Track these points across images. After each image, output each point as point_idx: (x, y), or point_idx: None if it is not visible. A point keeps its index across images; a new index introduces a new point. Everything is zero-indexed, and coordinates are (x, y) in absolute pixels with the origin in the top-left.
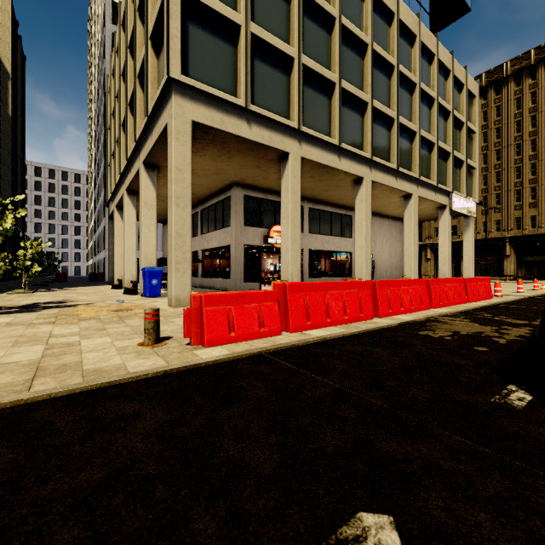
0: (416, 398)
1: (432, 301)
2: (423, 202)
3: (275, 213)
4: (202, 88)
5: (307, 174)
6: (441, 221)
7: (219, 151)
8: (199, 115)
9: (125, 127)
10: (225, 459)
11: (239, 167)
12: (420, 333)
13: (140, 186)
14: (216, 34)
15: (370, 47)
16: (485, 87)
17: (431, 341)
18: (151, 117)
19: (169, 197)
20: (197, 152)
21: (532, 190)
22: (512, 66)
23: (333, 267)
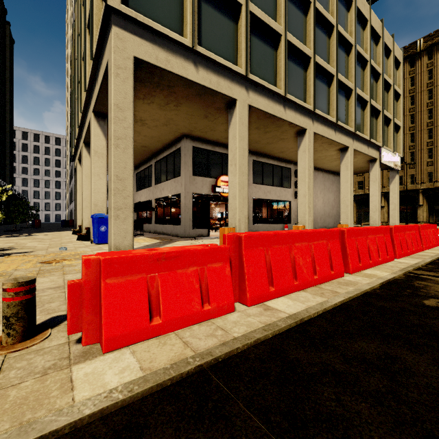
0: None
1: (395, 250)
2: (357, 155)
3: (222, 164)
4: (144, 22)
5: (253, 125)
6: (372, 173)
7: (166, 97)
8: (142, 51)
9: (80, 81)
10: None
11: (187, 117)
12: (427, 303)
13: (91, 135)
14: None
15: (312, 4)
16: None
17: None
18: (96, 60)
19: (109, 139)
20: (144, 98)
21: None
22: (425, 43)
23: (272, 215)
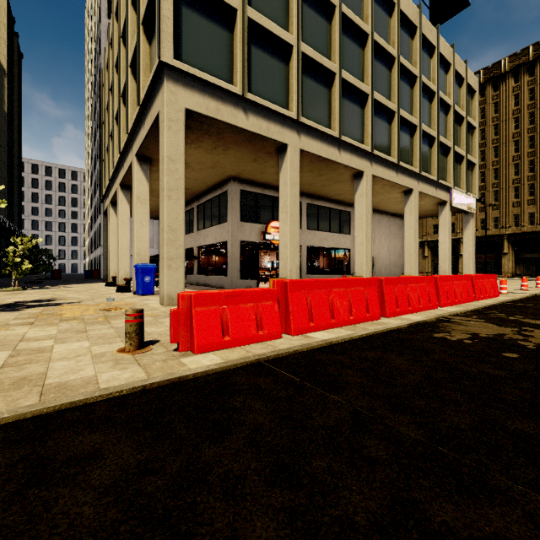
0: (458, 427)
1: (440, 299)
2: (423, 197)
3: (273, 208)
4: (196, 74)
5: (306, 168)
6: (441, 218)
7: (214, 142)
8: (193, 103)
9: (118, 119)
10: (208, 539)
11: (236, 160)
12: (435, 335)
13: (133, 180)
14: (211, 18)
15: (370, 37)
16: (483, 83)
17: (450, 345)
18: (143, 106)
19: (161, 190)
20: (191, 143)
21: (531, 187)
22: (510, 63)
23: (331, 265)
